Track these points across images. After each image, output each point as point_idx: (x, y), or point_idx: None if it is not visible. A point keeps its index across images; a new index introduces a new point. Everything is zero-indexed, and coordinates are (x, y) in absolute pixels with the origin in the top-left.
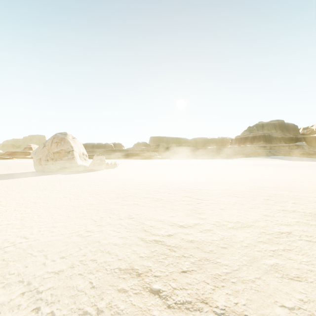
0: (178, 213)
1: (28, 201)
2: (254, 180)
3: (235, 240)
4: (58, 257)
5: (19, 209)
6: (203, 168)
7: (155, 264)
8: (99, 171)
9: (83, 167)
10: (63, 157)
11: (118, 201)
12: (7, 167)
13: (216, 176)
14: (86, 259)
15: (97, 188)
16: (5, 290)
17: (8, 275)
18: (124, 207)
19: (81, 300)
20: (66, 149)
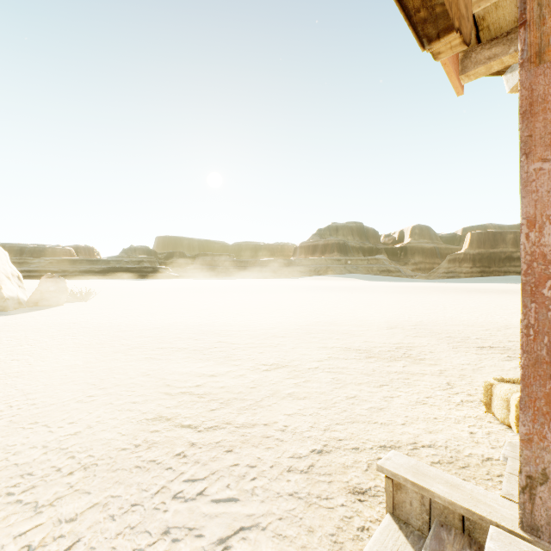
0: (209, 363)
1: None
2: (311, 313)
3: (265, 380)
4: (65, 424)
5: None
6: (250, 295)
7: (184, 410)
8: (56, 307)
9: (16, 301)
10: None
11: (118, 356)
12: None
13: (265, 309)
14: (103, 419)
15: (71, 341)
16: (18, 456)
17: (9, 447)
18: (131, 364)
19: (116, 444)
20: None
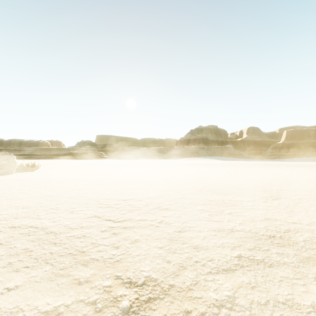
0: (39, 271)
1: None
2: (192, 181)
3: None
4: None
5: None
6: (147, 168)
7: None
8: (3, 175)
9: None
10: None
11: None
12: None
13: (155, 178)
14: None
15: None
16: None
17: None
18: None
19: None
20: None
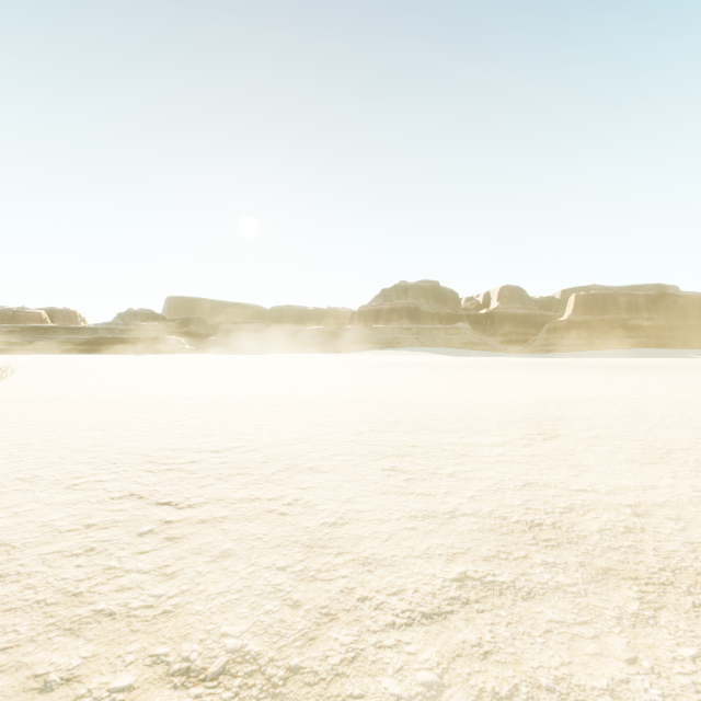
0: None
1: None
2: (378, 403)
3: None
4: None
5: None
6: (282, 374)
7: None
8: None
9: None
10: None
11: None
12: None
13: (297, 397)
14: None
15: None
16: None
17: None
18: None
19: None
20: None
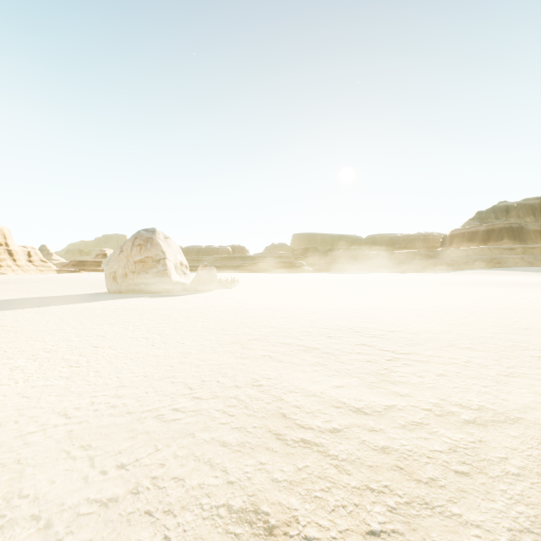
0: (350, 380)
1: (87, 343)
2: (499, 314)
3: (486, 456)
4: (113, 466)
5: (70, 357)
6: (391, 288)
7: (305, 503)
8: (207, 292)
9: (181, 285)
10: (150, 269)
11: (234, 349)
12: (69, 285)
13: (418, 305)
14: (164, 475)
15: (200, 324)
16: (2, 535)
17: (16, 499)
18: (244, 362)
19: None
20: (155, 256)
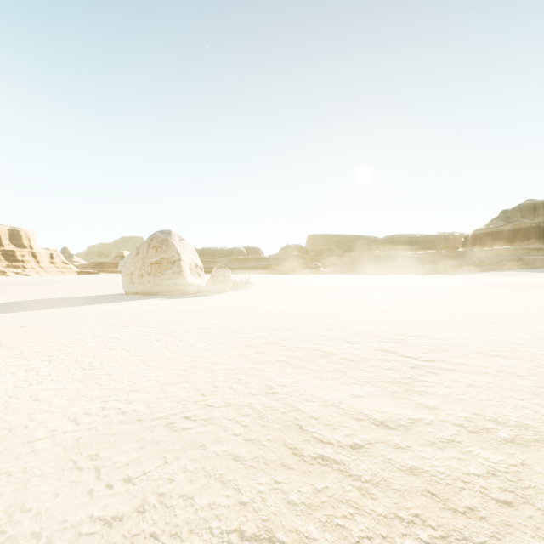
0: (371, 389)
1: (101, 345)
2: (530, 319)
3: (531, 482)
4: (120, 479)
5: (84, 359)
6: (410, 291)
7: (326, 532)
8: (222, 294)
9: (196, 287)
10: (166, 270)
11: (248, 353)
12: (88, 286)
13: (440, 308)
14: (172, 491)
15: (214, 326)
16: None
17: (18, 513)
18: (259, 367)
19: None
20: (170, 257)
